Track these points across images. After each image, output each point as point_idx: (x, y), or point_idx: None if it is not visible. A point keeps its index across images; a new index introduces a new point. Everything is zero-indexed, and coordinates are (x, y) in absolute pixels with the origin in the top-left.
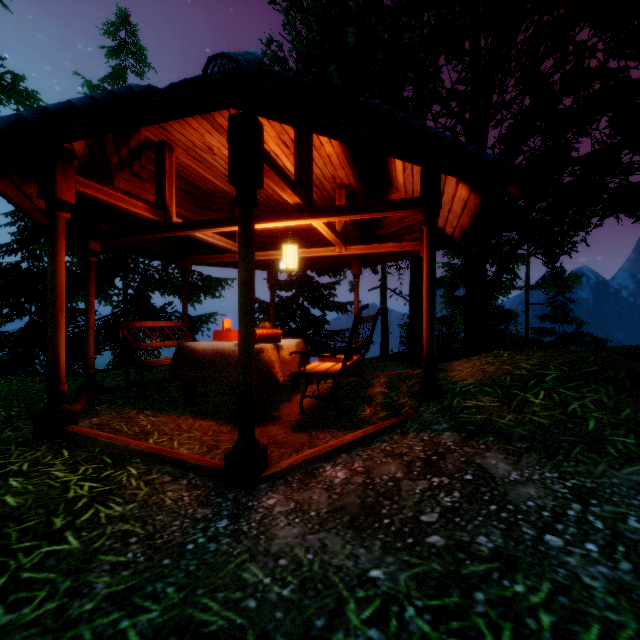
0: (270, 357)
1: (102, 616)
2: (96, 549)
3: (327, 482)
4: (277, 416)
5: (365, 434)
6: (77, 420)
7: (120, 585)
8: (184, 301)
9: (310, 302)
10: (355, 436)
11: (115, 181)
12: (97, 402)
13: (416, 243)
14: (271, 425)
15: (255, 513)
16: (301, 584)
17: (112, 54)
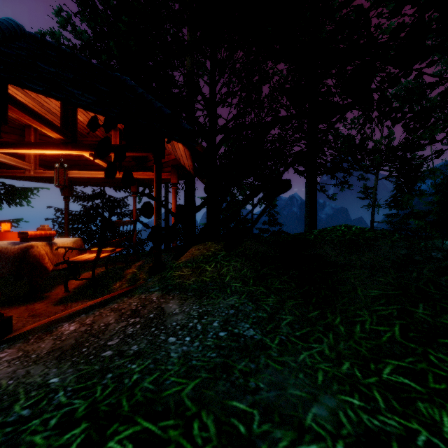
0: (40, 252)
1: None
2: None
3: (59, 334)
4: (47, 296)
5: (103, 299)
6: None
7: None
8: None
9: (108, 210)
10: (95, 302)
11: None
12: None
13: (168, 174)
14: (38, 303)
15: None
16: None
17: None
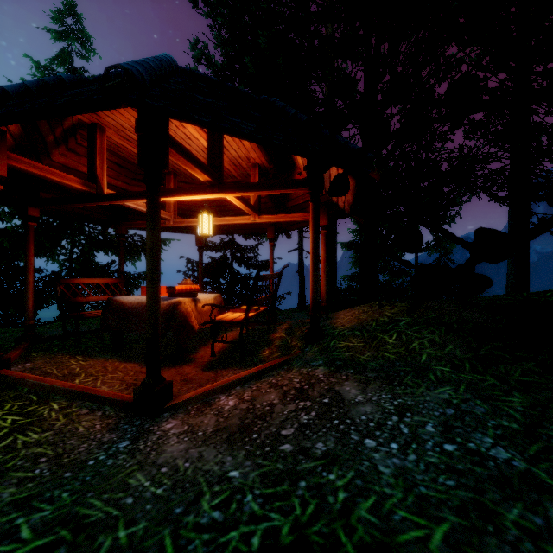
0: (187, 309)
1: (2, 516)
2: (8, 468)
3: (219, 409)
4: (193, 358)
5: (257, 370)
6: (9, 365)
7: (23, 494)
8: (120, 261)
9: (237, 261)
10: (249, 372)
11: (52, 155)
12: (34, 350)
13: None
14: (186, 366)
15: (153, 435)
16: (173, 484)
17: (59, 38)
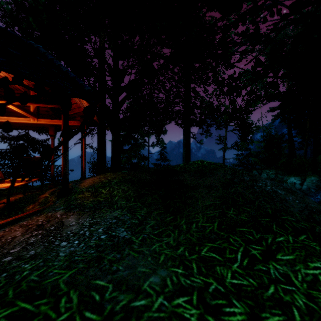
0: None
1: None
2: None
3: None
4: None
5: (14, 218)
6: None
7: None
8: None
9: (32, 149)
10: (6, 221)
11: None
12: None
13: (78, 122)
14: None
15: None
16: None
17: None
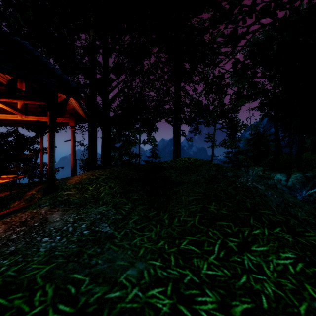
0: None
1: None
2: None
3: None
4: None
5: None
6: None
7: None
8: None
9: None
10: None
11: None
12: None
13: (67, 119)
14: None
15: None
16: None
17: None
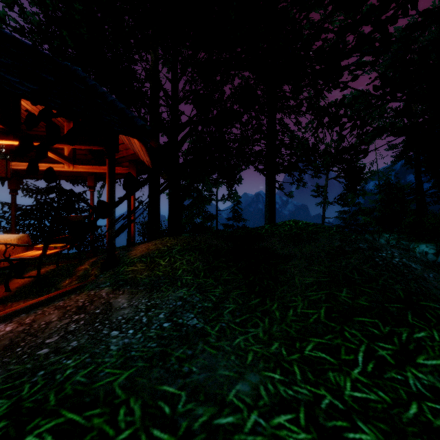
0: None
1: None
2: None
3: None
4: None
5: (47, 297)
6: None
7: None
8: None
9: None
10: (38, 300)
11: None
12: None
13: (126, 168)
14: None
15: None
16: None
17: None
